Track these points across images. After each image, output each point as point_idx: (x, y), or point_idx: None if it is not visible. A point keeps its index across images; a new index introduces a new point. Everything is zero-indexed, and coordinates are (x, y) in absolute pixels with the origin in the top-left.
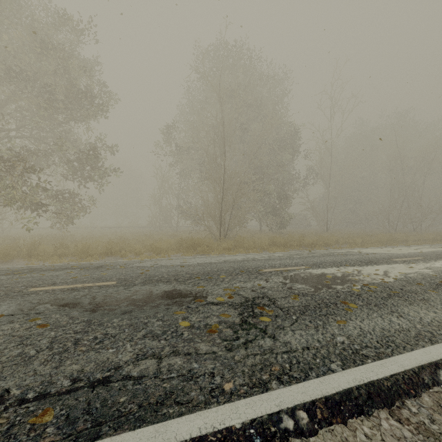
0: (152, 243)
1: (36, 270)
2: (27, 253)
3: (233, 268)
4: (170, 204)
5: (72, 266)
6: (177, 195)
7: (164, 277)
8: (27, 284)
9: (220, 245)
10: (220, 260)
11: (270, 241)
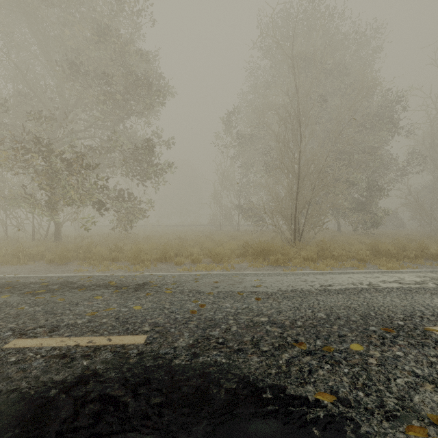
0: (212, 248)
1: (66, 286)
2: (84, 255)
3: (357, 315)
4: (231, 201)
5: (110, 281)
6: (238, 191)
7: (231, 330)
8: (23, 323)
9: (298, 253)
10: (315, 285)
11: (368, 248)
